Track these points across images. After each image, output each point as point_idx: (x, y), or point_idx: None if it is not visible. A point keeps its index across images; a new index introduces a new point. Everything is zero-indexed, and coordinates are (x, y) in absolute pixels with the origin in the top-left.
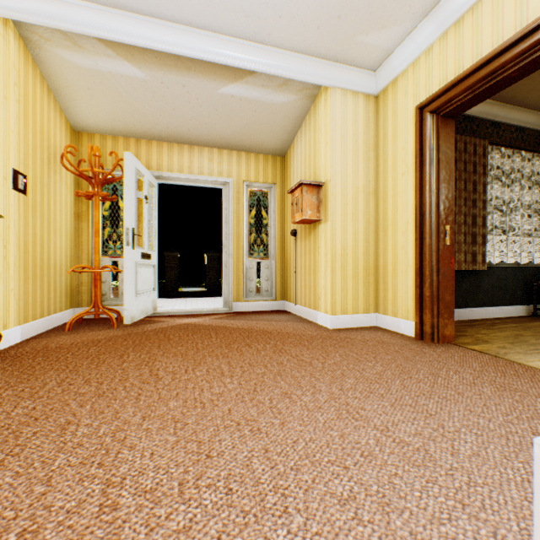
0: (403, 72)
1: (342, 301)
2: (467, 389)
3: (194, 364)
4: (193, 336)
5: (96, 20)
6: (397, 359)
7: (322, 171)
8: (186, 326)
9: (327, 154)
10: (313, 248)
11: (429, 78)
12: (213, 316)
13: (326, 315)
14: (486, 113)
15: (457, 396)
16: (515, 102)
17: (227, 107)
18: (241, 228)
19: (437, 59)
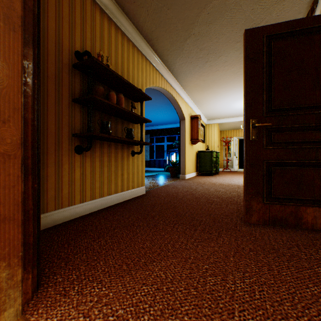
0: None
1: None
2: None
3: None
4: None
5: (231, 120)
6: None
7: None
8: None
9: None
10: None
11: None
12: None
13: None
14: None
15: None
16: None
17: None
18: None
19: None
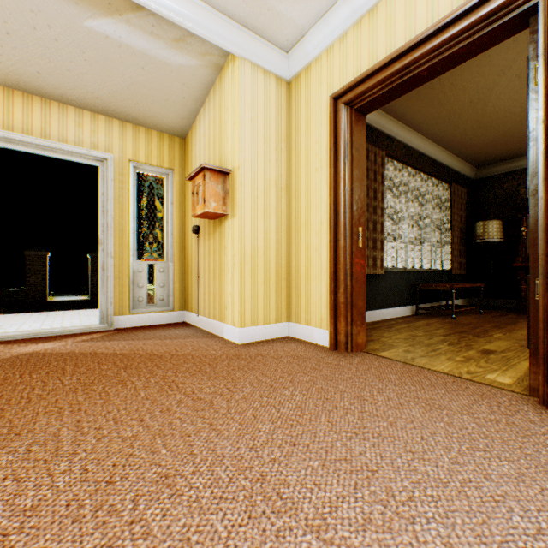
0: (317, 59)
1: (252, 310)
2: (397, 415)
3: (5, 439)
4: (32, 375)
5: None
6: (317, 381)
7: (230, 157)
8: (27, 359)
9: (235, 137)
10: (219, 248)
11: (344, 67)
12: (81, 338)
13: (234, 328)
14: (383, 126)
15: (392, 429)
16: (405, 121)
17: (100, 52)
18: (127, 220)
19: (351, 48)
